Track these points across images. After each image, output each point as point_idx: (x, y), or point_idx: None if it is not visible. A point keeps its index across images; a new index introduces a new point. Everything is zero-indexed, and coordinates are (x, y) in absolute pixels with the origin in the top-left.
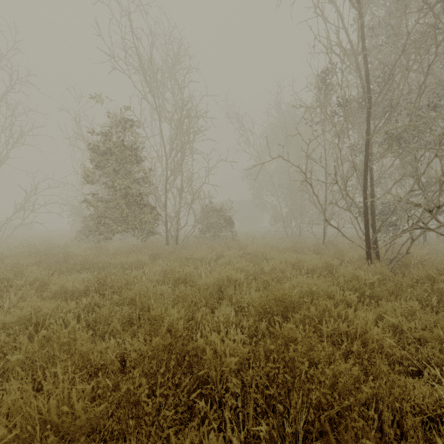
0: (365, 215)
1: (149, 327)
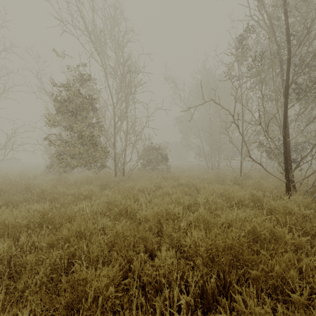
0: (285, 152)
1: (69, 296)
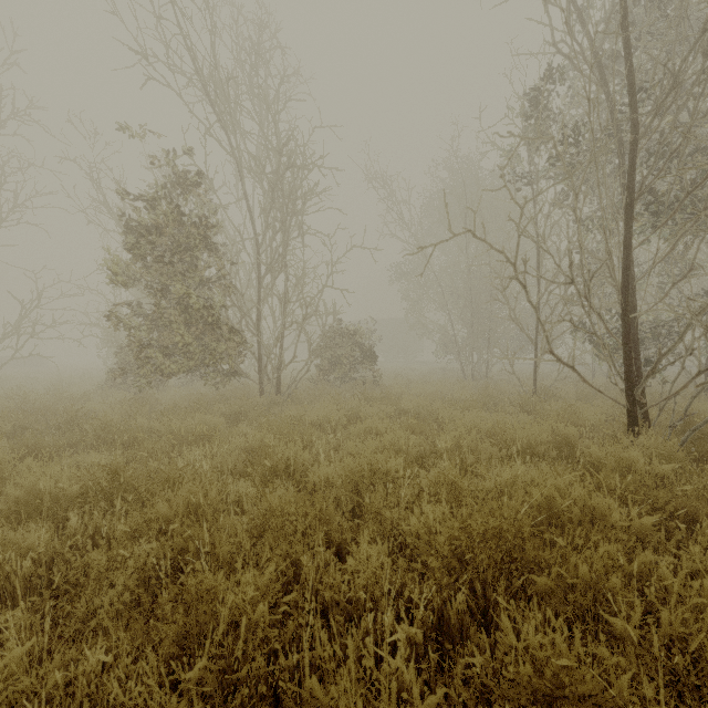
0: (626, 342)
1: (182, 621)
